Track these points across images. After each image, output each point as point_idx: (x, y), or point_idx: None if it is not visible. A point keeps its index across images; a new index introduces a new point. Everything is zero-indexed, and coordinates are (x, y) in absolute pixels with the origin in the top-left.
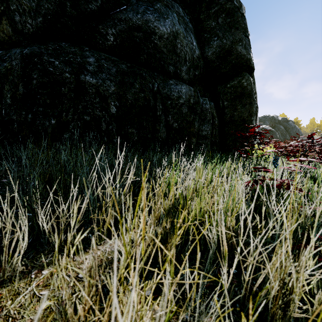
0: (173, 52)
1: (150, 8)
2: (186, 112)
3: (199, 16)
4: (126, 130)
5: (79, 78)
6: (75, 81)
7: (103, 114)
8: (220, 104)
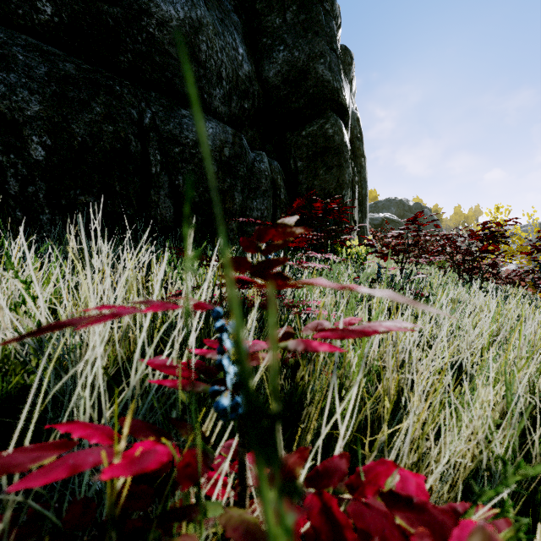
0: (191, 56)
1: None
2: (215, 172)
3: (254, 5)
4: (72, 197)
5: None
6: None
7: (11, 160)
8: (291, 166)
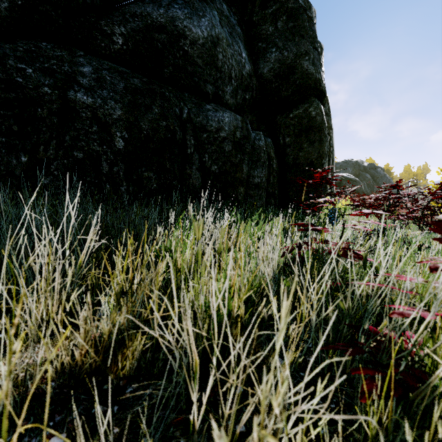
0: (212, 64)
1: (179, 0)
2: (230, 150)
3: (251, 18)
4: (140, 173)
5: (65, 95)
6: (59, 99)
7: (104, 150)
8: (280, 141)
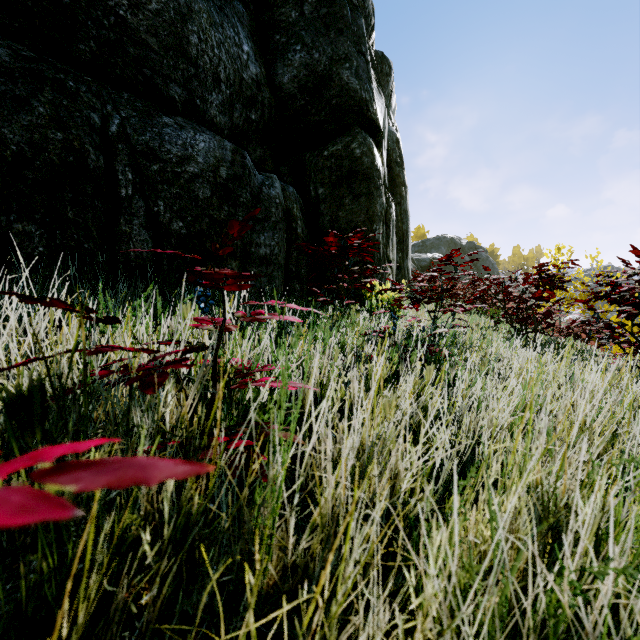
0: (178, 50)
1: None
2: (207, 197)
3: None
4: (4, 224)
5: None
6: None
7: None
8: (311, 193)
